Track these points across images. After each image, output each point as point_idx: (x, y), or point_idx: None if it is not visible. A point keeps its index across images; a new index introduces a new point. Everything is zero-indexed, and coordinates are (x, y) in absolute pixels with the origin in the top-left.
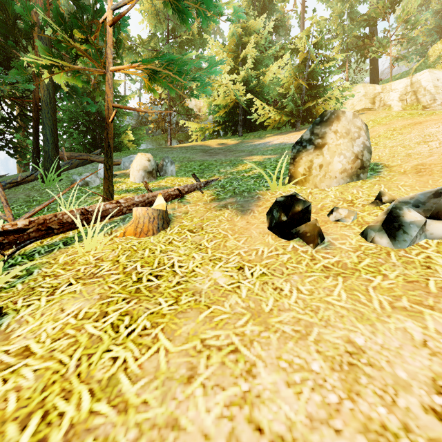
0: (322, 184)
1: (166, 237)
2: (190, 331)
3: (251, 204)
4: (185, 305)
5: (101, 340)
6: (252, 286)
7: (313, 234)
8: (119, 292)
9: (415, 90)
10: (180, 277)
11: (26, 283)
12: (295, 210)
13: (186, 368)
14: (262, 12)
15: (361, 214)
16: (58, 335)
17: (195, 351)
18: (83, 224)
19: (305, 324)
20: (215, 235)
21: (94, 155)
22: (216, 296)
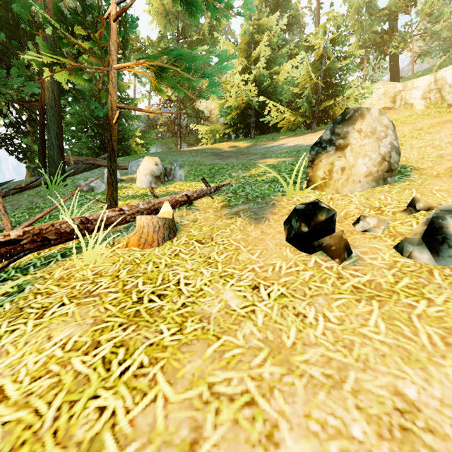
0: (345, 188)
1: (172, 248)
2: (195, 372)
3: (265, 212)
4: (190, 335)
5: (88, 381)
6: (269, 310)
7: (339, 247)
8: (116, 315)
9: (439, 88)
10: (186, 297)
11: (15, 302)
12: (318, 219)
13: (189, 427)
14: (275, 9)
15: (392, 223)
16: (39, 373)
17: (200, 402)
18: (83, 233)
19: (338, 366)
20: (226, 246)
21: (101, 160)
22: (227, 323)
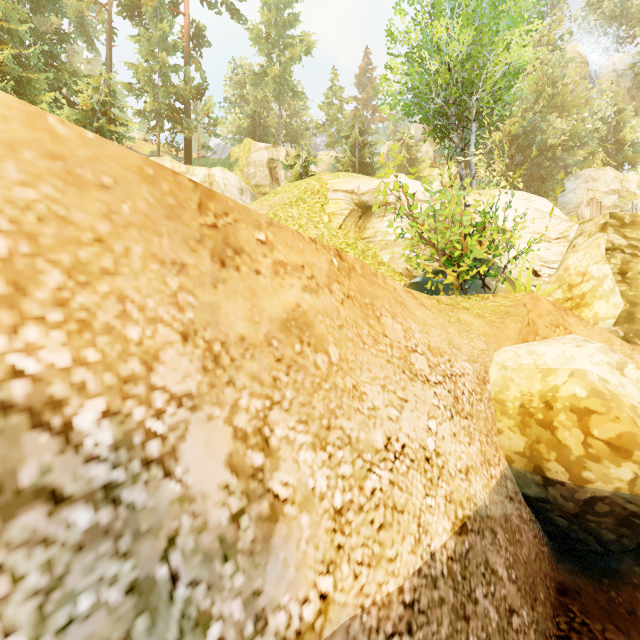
0: None
1: None
2: None
3: None
4: None
5: None
6: None
7: None
8: None
9: (211, 182)
10: None
11: None
12: None
13: None
14: (38, 8)
15: None
16: None
17: None
18: None
19: None
20: None
21: None
22: None
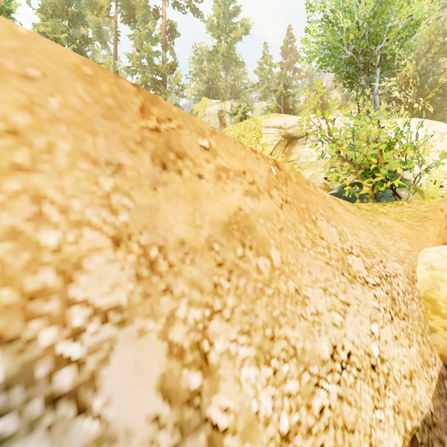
0: None
1: None
2: None
3: None
4: None
5: None
6: None
7: None
8: None
9: None
10: None
11: None
12: None
13: None
14: (72, 23)
15: None
16: None
17: None
18: None
19: None
20: None
21: None
22: None
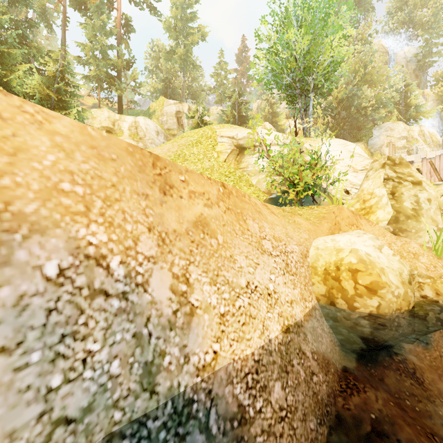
0: None
1: None
2: None
3: None
4: None
5: None
6: None
7: None
8: None
9: (137, 127)
10: None
11: None
12: None
13: None
14: (13, 3)
15: None
16: None
17: None
18: None
19: None
20: None
21: None
22: None
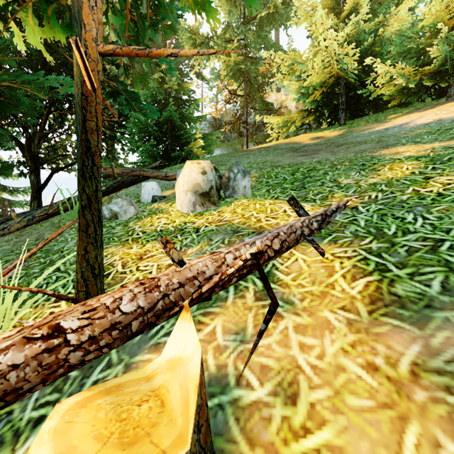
0: None
1: None
2: None
3: None
4: None
5: None
6: None
7: None
8: None
9: None
10: None
11: None
12: None
13: None
14: None
15: None
16: None
17: None
18: None
19: None
20: None
21: (148, 169)
22: None
